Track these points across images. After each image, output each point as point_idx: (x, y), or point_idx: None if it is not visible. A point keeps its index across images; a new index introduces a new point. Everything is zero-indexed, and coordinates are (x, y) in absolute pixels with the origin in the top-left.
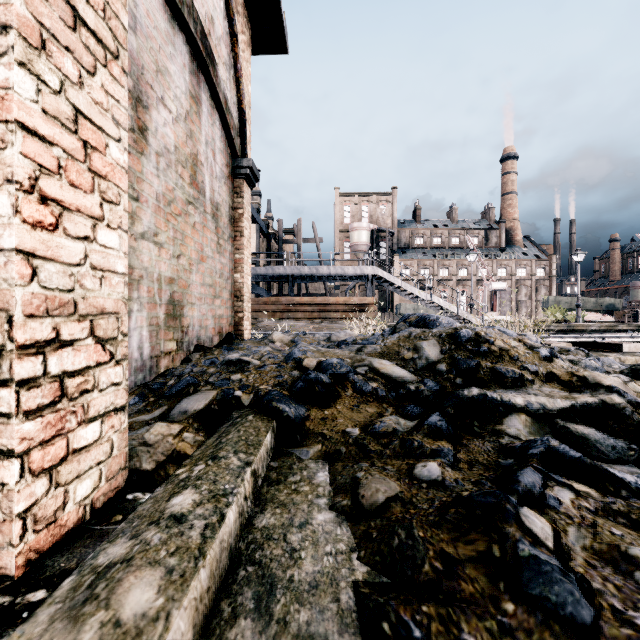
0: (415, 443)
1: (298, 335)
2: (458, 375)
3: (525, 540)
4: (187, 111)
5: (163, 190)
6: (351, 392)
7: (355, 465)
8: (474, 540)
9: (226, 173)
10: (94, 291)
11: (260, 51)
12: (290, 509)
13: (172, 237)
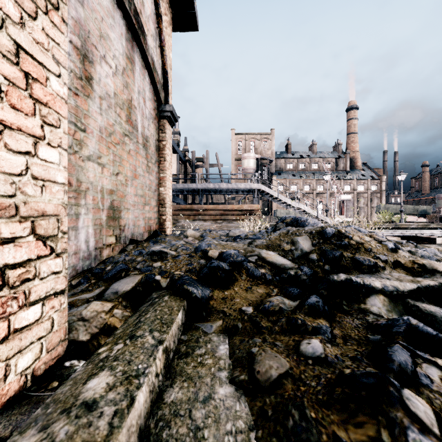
0: (299, 321)
1: (205, 232)
2: (326, 263)
3: (414, 427)
4: (124, 68)
5: (105, 125)
6: (245, 276)
7: (250, 340)
8: (363, 423)
9: (153, 115)
10: (35, 197)
11: (178, 29)
12: (196, 383)
13: (112, 160)
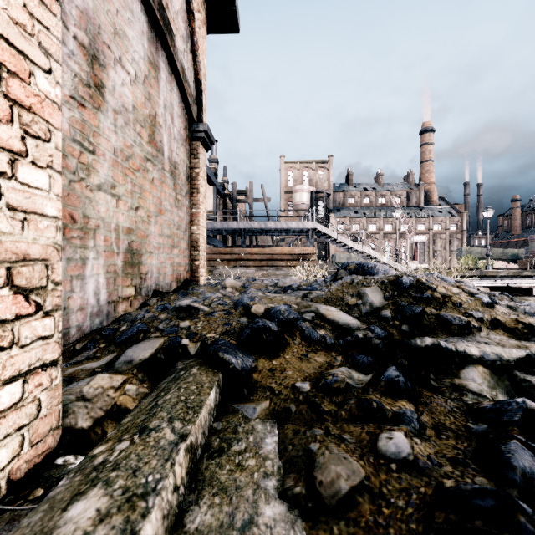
0: (374, 404)
1: (248, 281)
2: (404, 322)
3: None
4: (145, 75)
5: (121, 146)
6: (299, 340)
7: (307, 431)
8: None
9: (184, 136)
10: (12, 235)
11: (215, 30)
12: (231, 497)
13: (130, 190)
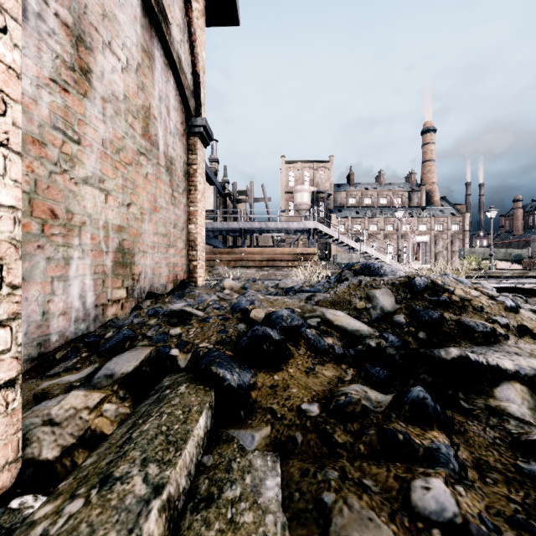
0: (399, 437)
1: (248, 282)
2: (420, 328)
3: None
4: (138, 63)
5: (110, 137)
6: (304, 350)
7: (318, 473)
8: None
9: (181, 130)
10: None
11: (214, 23)
12: None
13: (121, 185)
